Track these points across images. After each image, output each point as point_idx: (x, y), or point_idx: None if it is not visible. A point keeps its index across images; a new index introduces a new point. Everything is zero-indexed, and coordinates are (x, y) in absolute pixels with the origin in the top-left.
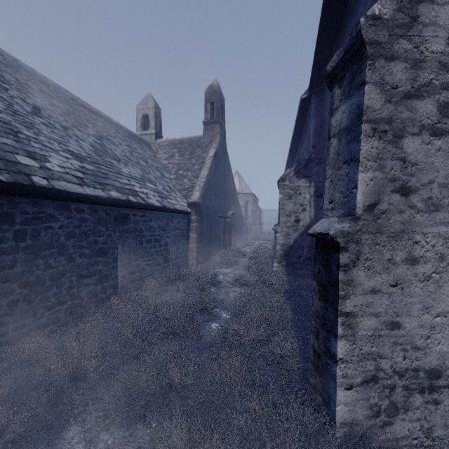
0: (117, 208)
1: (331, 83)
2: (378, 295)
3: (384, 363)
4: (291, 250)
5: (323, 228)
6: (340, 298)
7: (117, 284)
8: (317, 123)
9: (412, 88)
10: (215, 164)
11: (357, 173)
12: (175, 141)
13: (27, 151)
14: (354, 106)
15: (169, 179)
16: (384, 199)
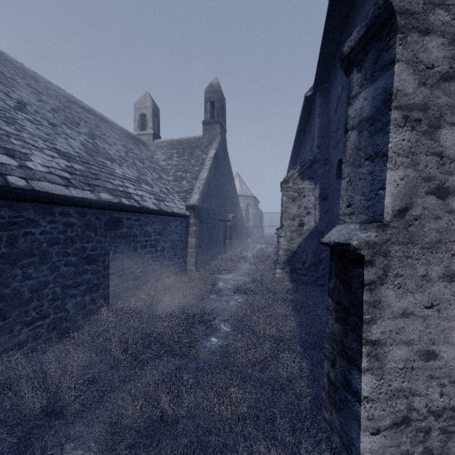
0: (108, 211)
1: (348, 67)
2: (410, 319)
3: (417, 401)
4: (295, 255)
5: (341, 237)
6: (365, 323)
7: (108, 294)
8: (322, 122)
9: (451, 68)
10: (215, 165)
11: (385, 171)
12: (174, 141)
13: (5, 148)
14: (380, 91)
15: (167, 181)
16: (418, 202)
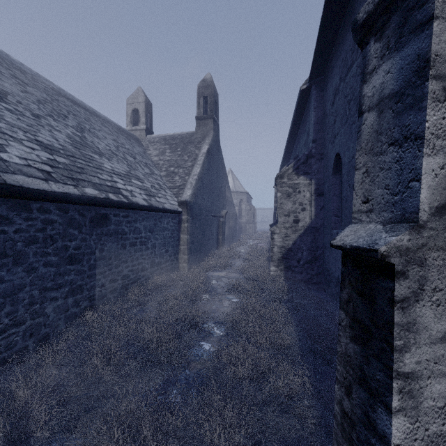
0: (94, 207)
1: (364, 38)
2: None
3: None
4: (290, 252)
5: (360, 239)
6: (396, 351)
7: (94, 295)
8: (318, 116)
9: None
10: (208, 161)
11: (420, 157)
12: (167, 137)
13: None
14: (410, 59)
15: (159, 177)
16: None
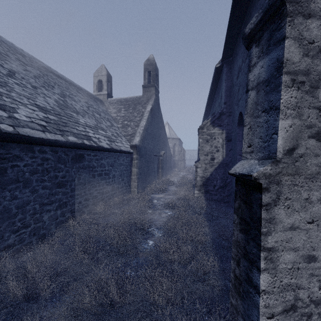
0: (74, 149)
1: (249, 44)
2: (296, 231)
3: (302, 293)
4: (208, 181)
5: (244, 169)
6: (263, 235)
7: (74, 209)
8: (227, 86)
9: None
10: (151, 116)
11: (277, 120)
12: (122, 99)
13: None
14: (273, 61)
15: (117, 128)
16: (302, 144)
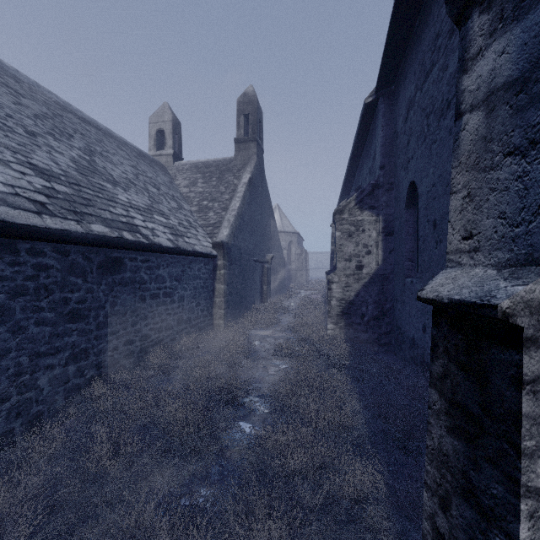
0: (104, 249)
1: (463, 10)
2: None
3: None
4: (351, 306)
5: (464, 290)
6: (525, 456)
7: (103, 361)
8: (386, 136)
9: None
10: (250, 193)
11: None
12: (199, 164)
13: None
14: (539, 29)
15: (189, 212)
16: None
